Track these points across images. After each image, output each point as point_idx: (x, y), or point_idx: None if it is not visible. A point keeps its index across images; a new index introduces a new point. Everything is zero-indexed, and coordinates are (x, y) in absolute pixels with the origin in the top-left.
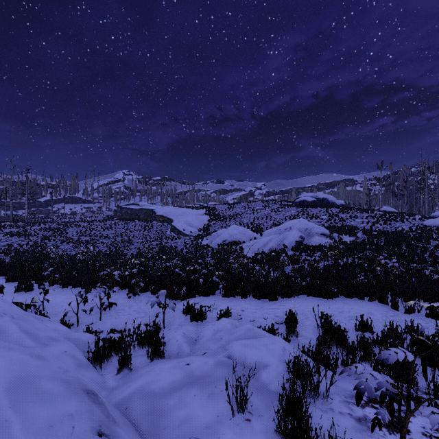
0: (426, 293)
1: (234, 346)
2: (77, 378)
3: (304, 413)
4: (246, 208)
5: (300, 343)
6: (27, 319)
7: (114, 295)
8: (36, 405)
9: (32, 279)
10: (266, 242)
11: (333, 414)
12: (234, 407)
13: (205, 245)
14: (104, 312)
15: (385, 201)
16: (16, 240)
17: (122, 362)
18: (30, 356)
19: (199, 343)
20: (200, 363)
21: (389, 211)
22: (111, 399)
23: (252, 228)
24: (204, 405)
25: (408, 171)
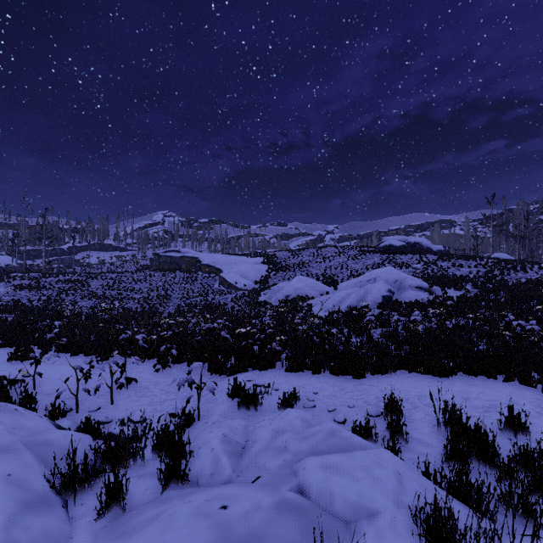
0: None
1: (310, 468)
2: None
3: None
4: (315, 256)
5: (414, 453)
6: None
7: (137, 367)
8: None
9: (35, 344)
10: (343, 297)
11: None
12: None
13: (262, 302)
14: (119, 391)
15: (496, 246)
16: (25, 294)
17: (108, 496)
18: None
19: (248, 456)
20: (247, 505)
21: (503, 259)
22: None
23: (324, 279)
24: None
25: (526, 208)
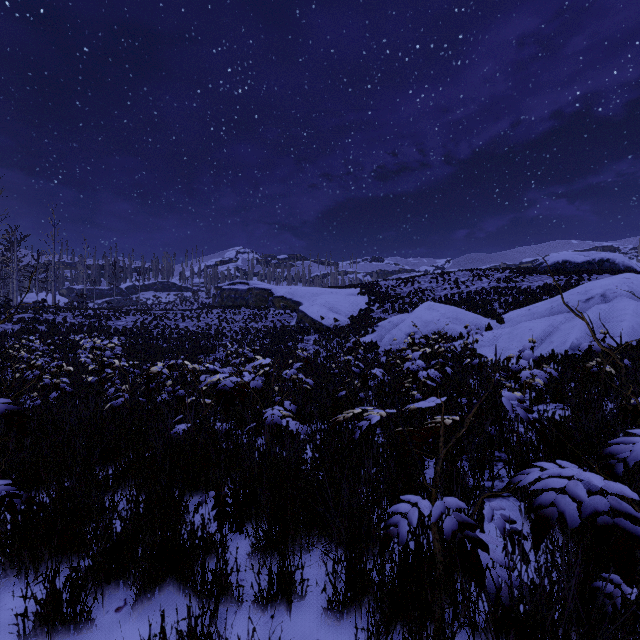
0: None
1: None
2: None
3: None
4: (440, 281)
5: None
6: None
7: None
8: None
9: None
10: (542, 331)
11: None
12: None
13: (367, 344)
14: None
15: None
16: (16, 329)
17: None
18: None
19: None
20: None
21: None
22: None
23: (468, 310)
24: None
25: None
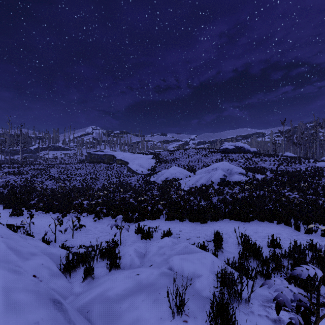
0: (320, 218)
1: (174, 259)
2: (46, 289)
3: (231, 316)
4: (183, 154)
5: (225, 256)
6: (13, 239)
7: (84, 219)
8: (6, 315)
9: (23, 206)
10: (198, 179)
11: (254, 316)
12: (174, 311)
13: (152, 181)
14: (76, 232)
15: (287, 148)
16: (12, 177)
17: (86, 272)
18: (8, 271)
19: (147, 257)
20: (147, 273)
21: (290, 156)
22: (76, 303)
23: (188, 168)
24: (150, 309)
25: (304, 126)
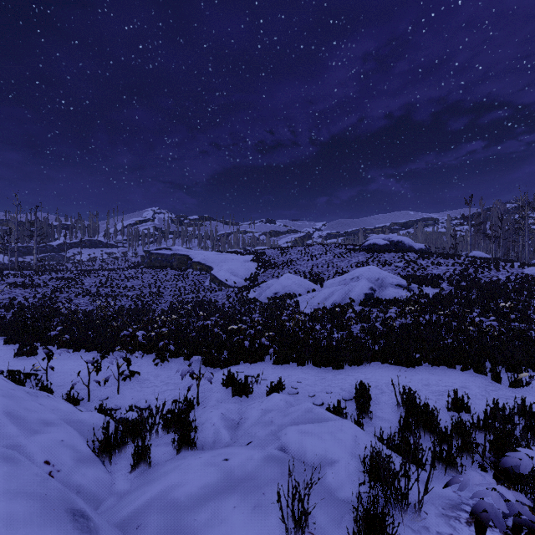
0: None
1: (289, 433)
2: (61, 491)
3: None
4: (303, 254)
5: (376, 427)
6: (14, 396)
7: (138, 362)
8: None
9: (37, 340)
10: (328, 295)
11: None
12: (289, 526)
13: (252, 299)
14: (124, 383)
15: (475, 244)
16: (20, 292)
17: (138, 455)
18: None
19: (242, 428)
20: (243, 458)
21: (480, 257)
22: (118, 511)
23: (310, 277)
24: (248, 522)
25: (503, 208)
